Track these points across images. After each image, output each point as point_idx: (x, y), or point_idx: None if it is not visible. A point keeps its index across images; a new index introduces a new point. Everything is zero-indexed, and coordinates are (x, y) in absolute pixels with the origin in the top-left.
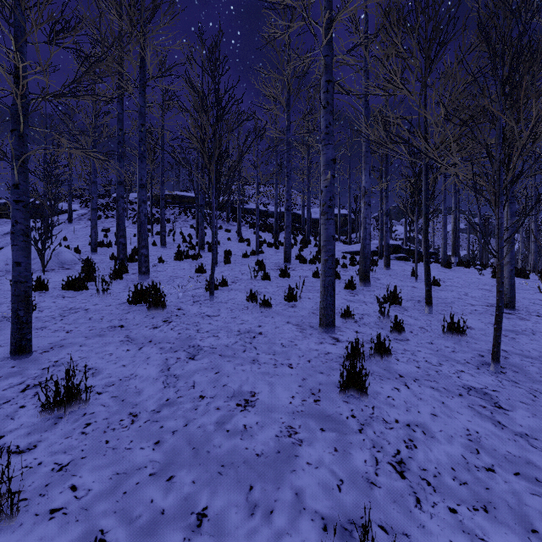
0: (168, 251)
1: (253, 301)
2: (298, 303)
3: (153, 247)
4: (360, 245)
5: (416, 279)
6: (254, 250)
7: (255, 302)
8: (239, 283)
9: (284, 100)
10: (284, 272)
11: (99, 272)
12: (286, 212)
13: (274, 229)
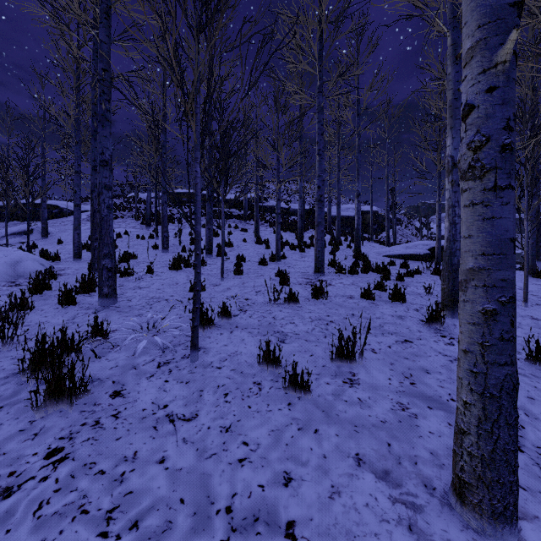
0: (168, 255)
1: (271, 365)
2: (359, 368)
3: (153, 251)
4: (405, 246)
5: (525, 302)
6: (274, 254)
7: (275, 369)
8: (250, 311)
9: (315, 46)
10: (318, 291)
11: (56, 290)
12: (318, 203)
13: (298, 227)
